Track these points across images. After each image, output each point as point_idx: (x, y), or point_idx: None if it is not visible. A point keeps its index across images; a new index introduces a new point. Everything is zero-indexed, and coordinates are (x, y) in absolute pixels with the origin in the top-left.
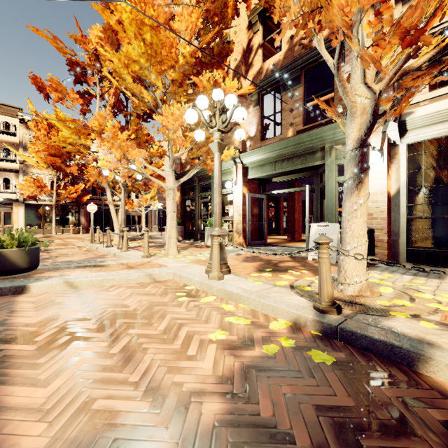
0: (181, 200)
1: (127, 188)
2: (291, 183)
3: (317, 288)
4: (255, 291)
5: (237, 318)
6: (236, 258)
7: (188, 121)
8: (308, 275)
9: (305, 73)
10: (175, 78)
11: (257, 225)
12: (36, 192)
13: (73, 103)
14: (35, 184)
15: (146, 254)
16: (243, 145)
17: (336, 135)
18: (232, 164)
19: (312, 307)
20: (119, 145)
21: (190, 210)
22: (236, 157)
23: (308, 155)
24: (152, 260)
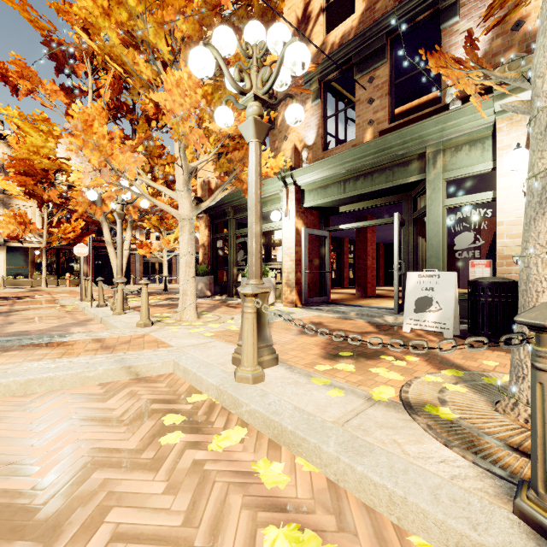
0: (210, 240)
1: (133, 223)
2: (362, 217)
3: (466, 412)
4: (334, 422)
5: (296, 531)
6: (288, 327)
7: (195, 71)
8: (421, 367)
9: (392, 43)
10: (187, 34)
11: (316, 274)
12: (19, 231)
13: (51, 99)
14: (16, 220)
15: (144, 321)
16: (297, 158)
17: (445, 132)
18: (280, 186)
19: (504, 503)
20: (96, 145)
21: (222, 254)
22: (287, 175)
23: (397, 168)
24: (152, 331)
